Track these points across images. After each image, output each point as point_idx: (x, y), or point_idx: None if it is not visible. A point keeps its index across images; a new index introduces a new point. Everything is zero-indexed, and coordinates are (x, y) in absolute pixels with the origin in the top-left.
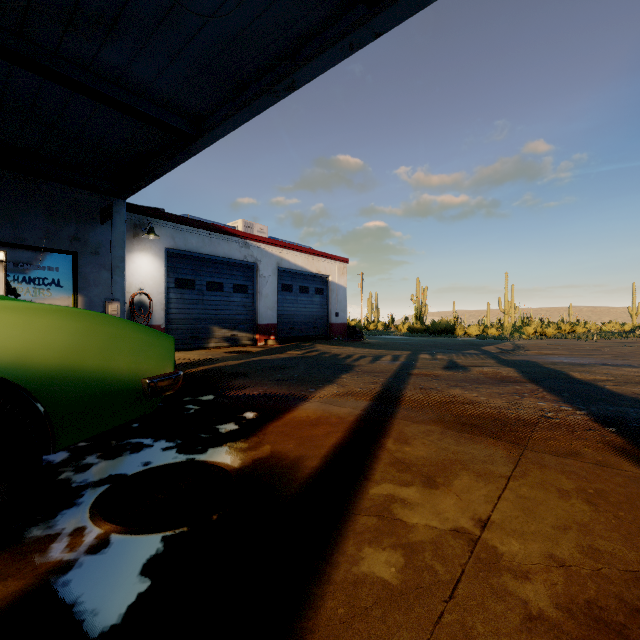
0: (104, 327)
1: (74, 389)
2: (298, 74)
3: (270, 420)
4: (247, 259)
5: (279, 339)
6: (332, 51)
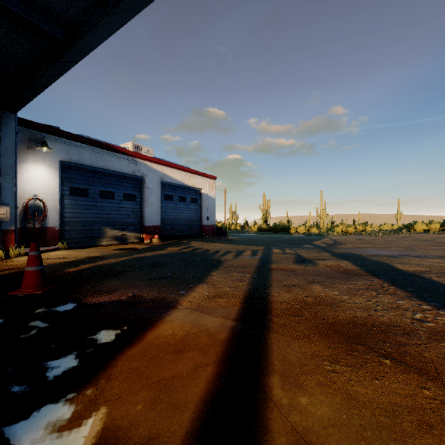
0: None
1: None
2: None
3: (125, 345)
4: (135, 173)
5: (162, 237)
6: None
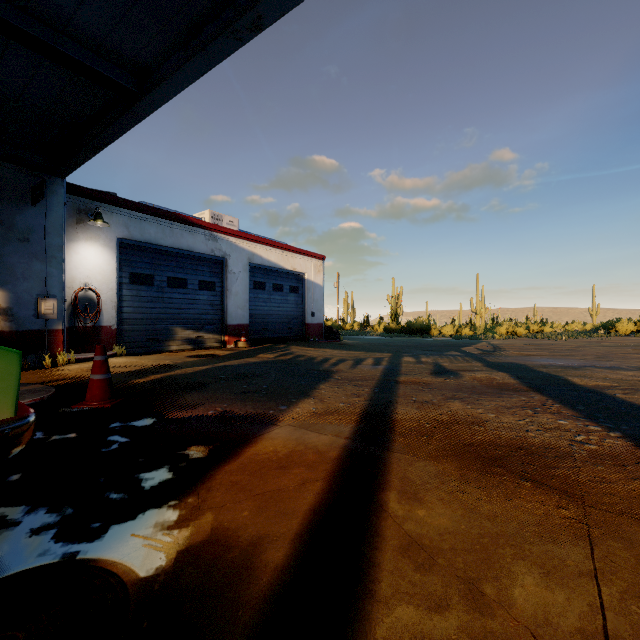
0: None
1: None
2: (265, 5)
3: (222, 460)
4: (214, 253)
5: (250, 341)
6: None
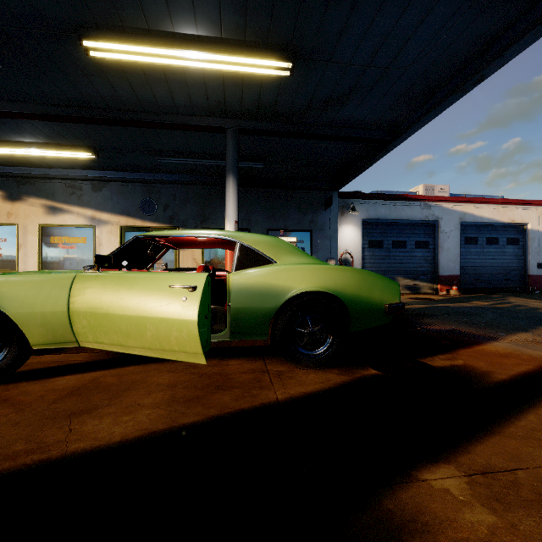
0: (368, 277)
1: (358, 305)
2: (486, 69)
3: (460, 347)
4: (428, 218)
5: (462, 289)
6: (524, 39)
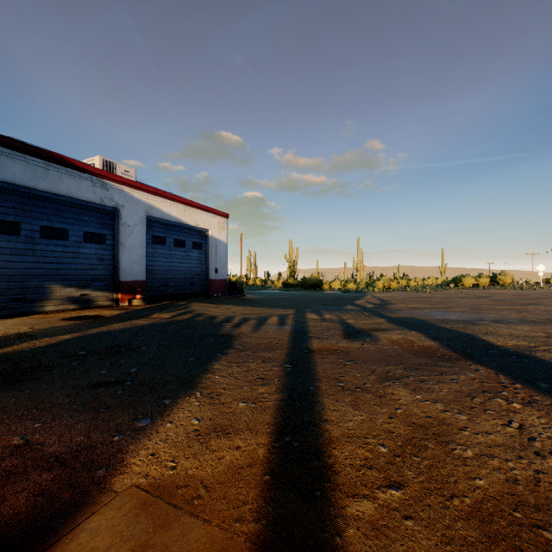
0: None
1: None
2: None
3: None
4: (104, 202)
5: (147, 298)
6: None
